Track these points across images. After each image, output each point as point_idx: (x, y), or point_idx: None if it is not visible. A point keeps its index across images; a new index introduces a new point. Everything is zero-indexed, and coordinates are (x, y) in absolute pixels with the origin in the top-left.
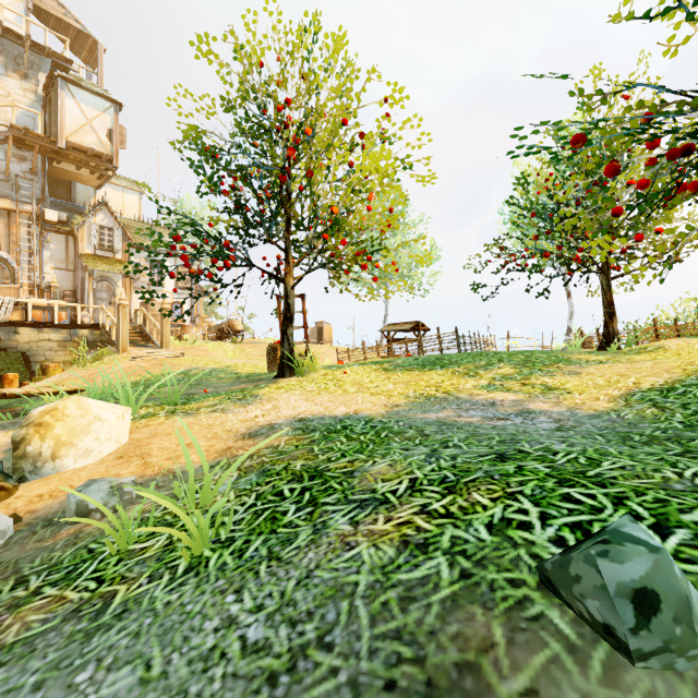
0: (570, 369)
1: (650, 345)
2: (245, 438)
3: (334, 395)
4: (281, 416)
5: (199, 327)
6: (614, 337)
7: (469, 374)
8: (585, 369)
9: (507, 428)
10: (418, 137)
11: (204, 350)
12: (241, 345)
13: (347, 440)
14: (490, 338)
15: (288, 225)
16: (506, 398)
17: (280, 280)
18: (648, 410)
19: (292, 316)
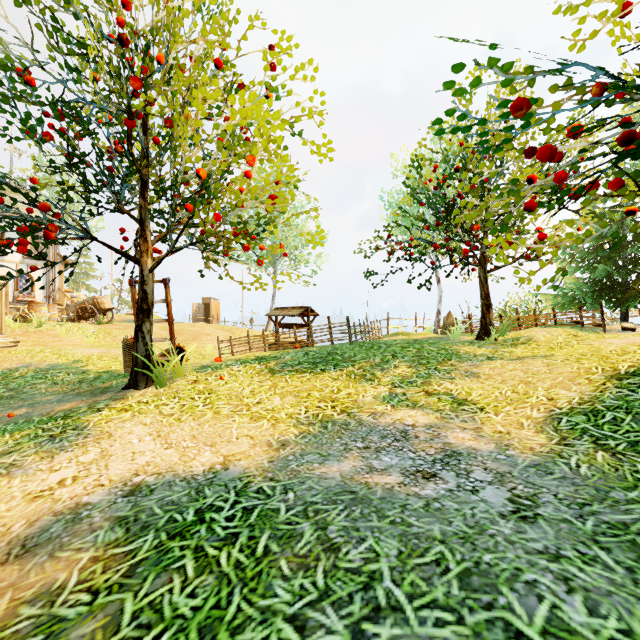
0: (465, 367)
1: (520, 335)
2: (8, 560)
3: (200, 422)
4: (105, 479)
5: (53, 305)
6: (491, 328)
7: (366, 377)
8: (479, 368)
9: (446, 507)
10: (310, 99)
11: (54, 335)
12: (109, 325)
13: (195, 567)
14: (376, 324)
15: (144, 189)
16: (417, 421)
17: (134, 260)
18: (598, 455)
19: (151, 308)
